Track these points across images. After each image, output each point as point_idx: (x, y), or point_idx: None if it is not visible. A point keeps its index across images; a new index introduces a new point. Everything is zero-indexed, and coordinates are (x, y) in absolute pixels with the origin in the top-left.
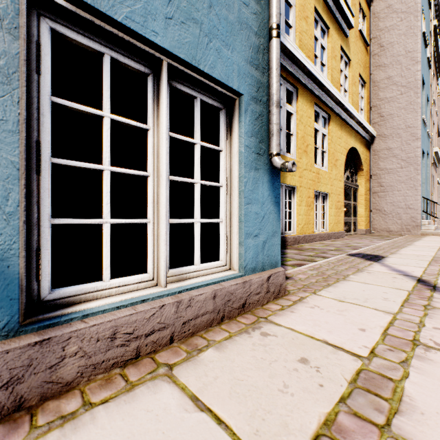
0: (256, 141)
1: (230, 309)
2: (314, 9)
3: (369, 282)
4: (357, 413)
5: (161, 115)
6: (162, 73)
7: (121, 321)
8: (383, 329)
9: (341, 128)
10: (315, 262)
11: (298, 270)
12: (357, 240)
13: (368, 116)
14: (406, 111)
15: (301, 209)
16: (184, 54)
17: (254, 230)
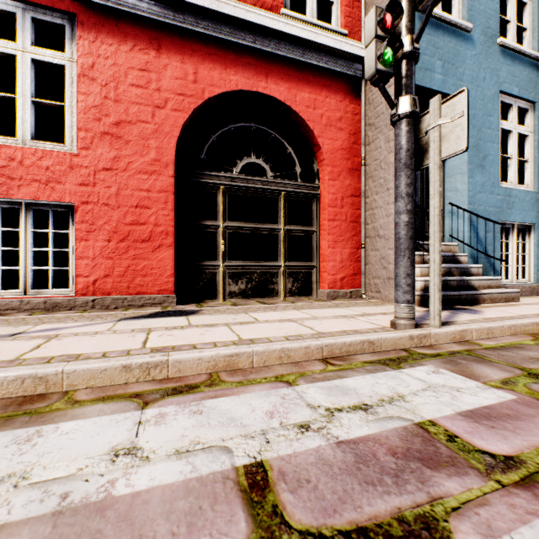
0: None
1: (533, 292)
2: None
3: None
4: None
5: (514, 238)
6: (514, 227)
7: (513, 287)
8: None
9: None
10: None
11: None
12: None
13: None
14: None
15: None
16: (521, 221)
17: None
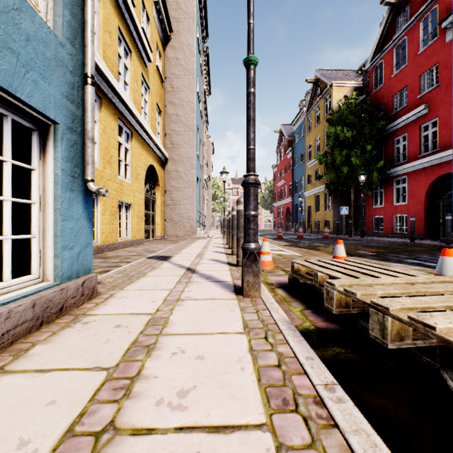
0: (72, 165)
1: (49, 315)
2: (118, 28)
3: (160, 275)
4: (148, 334)
5: None
6: None
7: None
8: (164, 298)
9: (142, 146)
10: (120, 267)
11: (106, 276)
12: (155, 246)
13: (163, 140)
14: (188, 146)
15: (105, 218)
16: (0, 80)
17: (70, 243)
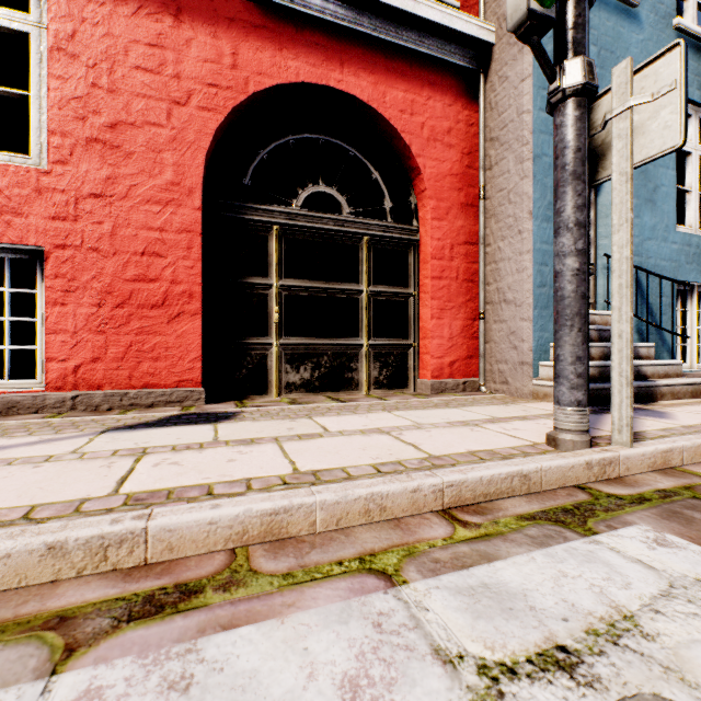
0: None
1: None
2: None
3: None
4: None
5: (694, 305)
6: (695, 289)
7: (694, 375)
8: None
9: None
10: None
11: None
12: None
13: None
14: None
15: None
16: None
17: None
